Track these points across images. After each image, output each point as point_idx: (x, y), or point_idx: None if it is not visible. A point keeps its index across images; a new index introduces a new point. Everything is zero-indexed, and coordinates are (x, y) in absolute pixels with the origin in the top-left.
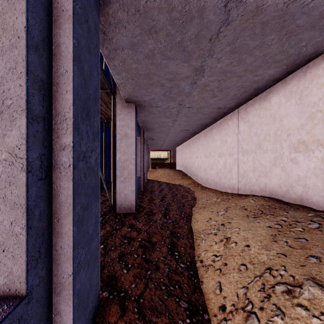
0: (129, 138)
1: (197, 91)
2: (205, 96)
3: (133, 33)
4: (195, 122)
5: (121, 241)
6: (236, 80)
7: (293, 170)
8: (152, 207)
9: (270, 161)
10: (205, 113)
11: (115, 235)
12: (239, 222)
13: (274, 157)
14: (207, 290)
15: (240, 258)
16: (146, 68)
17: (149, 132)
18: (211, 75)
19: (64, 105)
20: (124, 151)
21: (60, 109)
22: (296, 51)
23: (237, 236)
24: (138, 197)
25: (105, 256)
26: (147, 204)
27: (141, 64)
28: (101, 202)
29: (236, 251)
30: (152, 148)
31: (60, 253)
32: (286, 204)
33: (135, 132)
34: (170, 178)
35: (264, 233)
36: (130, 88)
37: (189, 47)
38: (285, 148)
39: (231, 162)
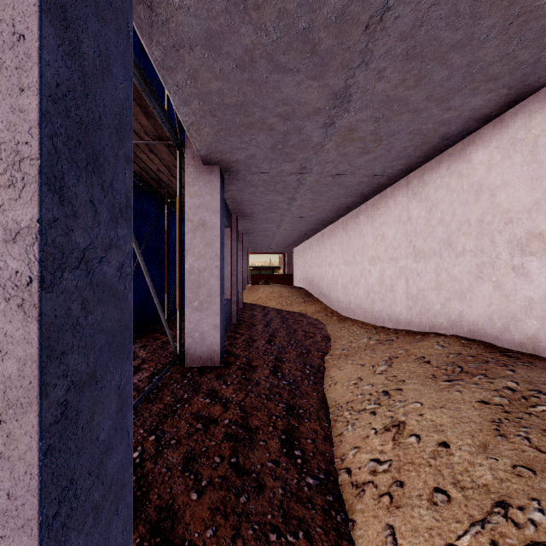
0: (210, 230)
1: (335, 141)
2: (349, 151)
3: (210, 7)
4: (328, 203)
5: (191, 425)
6: (409, 119)
7: (518, 289)
8: (252, 355)
9: (469, 272)
10: (347, 185)
11: (180, 413)
12: (418, 389)
13: (478, 264)
14: (365, 543)
15: (432, 473)
16: (239, 90)
17: (246, 221)
18: (363, 108)
19: (14, 123)
20: (200, 252)
21: (5, 133)
22: (533, 57)
23: (418, 420)
24: (227, 336)
25: (155, 461)
26: (242, 349)
27: (229, 81)
28: (159, 345)
29: (420, 454)
30: (252, 249)
31: (5, 509)
32: (506, 353)
33: (221, 219)
34: (284, 301)
35: (475, 417)
36: (210, 135)
37: (323, 45)
38: (501, 247)
39: (393, 274)
